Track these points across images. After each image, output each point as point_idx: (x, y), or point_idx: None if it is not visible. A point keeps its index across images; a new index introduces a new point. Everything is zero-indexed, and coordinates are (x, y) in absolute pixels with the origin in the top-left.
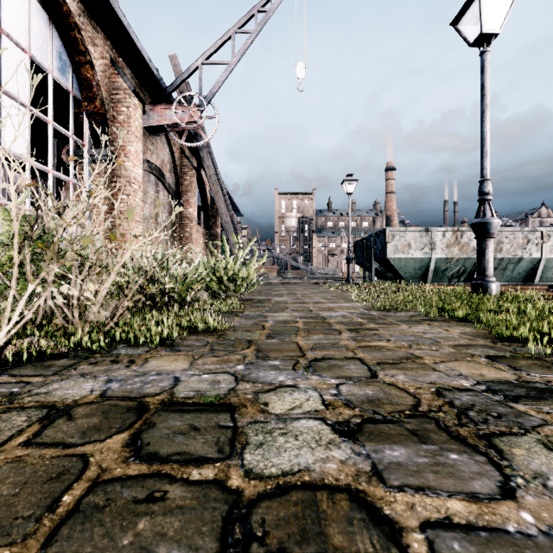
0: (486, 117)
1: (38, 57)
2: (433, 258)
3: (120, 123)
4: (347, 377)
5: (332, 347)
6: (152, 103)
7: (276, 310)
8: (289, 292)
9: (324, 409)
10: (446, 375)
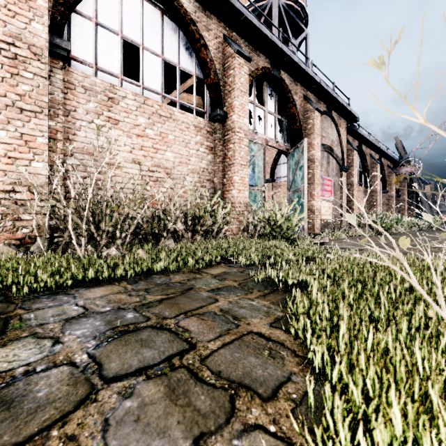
0: None
1: None
2: None
3: (390, 181)
4: None
5: None
6: (394, 167)
7: None
8: None
9: None
10: None
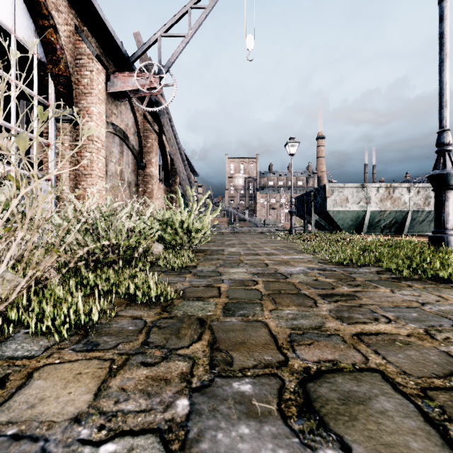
0: (445, 65)
1: None
2: (368, 211)
3: (84, 85)
4: None
5: (320, 337)
6: (116, 71)
7: (230, 264)
8: (239, 242)
9: None
10: None
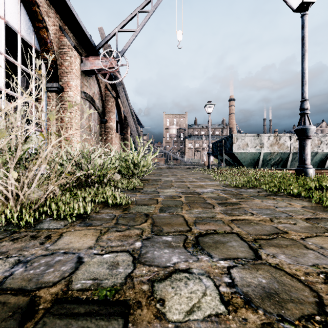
0: (305, 58)
1: (10, 22)
2: (262, 153)
3: (65, 67)
4: (234, 257)
5: (211, 221)
6: (87, 56)
7: (165, 187)
8: (172, 174)
9: (225, 311)
10: (321, 254)
